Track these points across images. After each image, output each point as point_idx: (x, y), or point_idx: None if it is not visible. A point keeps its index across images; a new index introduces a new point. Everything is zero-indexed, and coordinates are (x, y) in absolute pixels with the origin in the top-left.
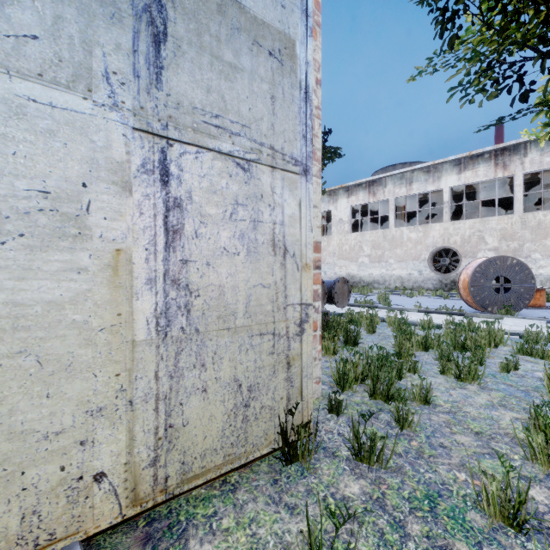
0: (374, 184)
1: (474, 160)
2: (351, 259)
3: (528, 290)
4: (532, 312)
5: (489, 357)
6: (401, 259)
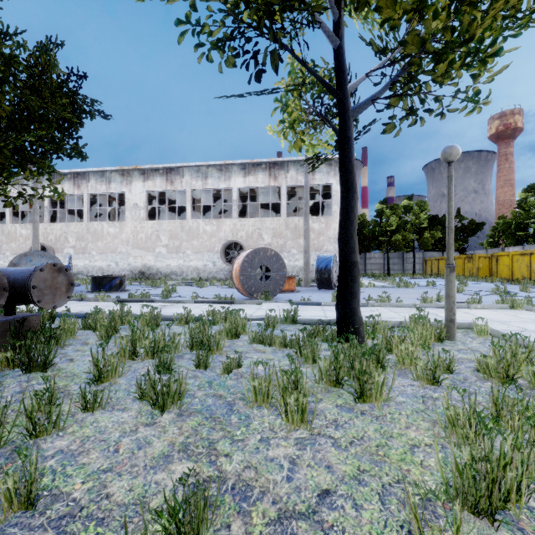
0: (172, 172)
1: (256, 167)
2: (148, 248)
3: (282, 277)
4: (286, 295)
5: (222, 353)
6: (198, 251)
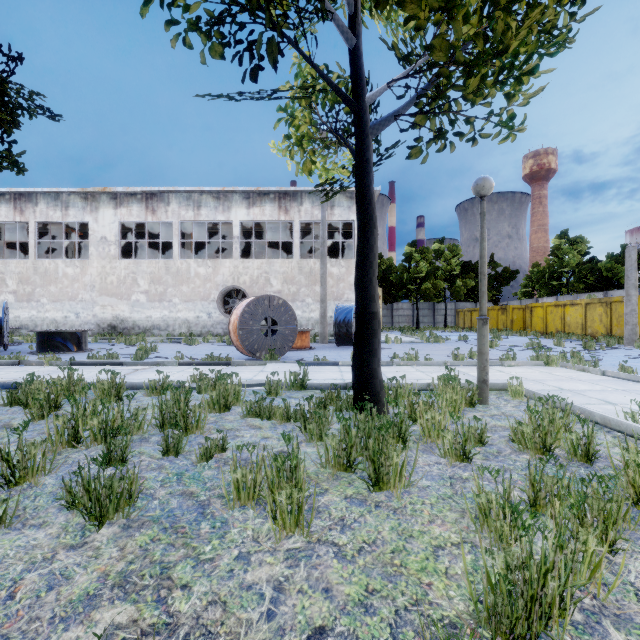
0: (153, 198)
1: (262, 197)
2: (121, 295)
3: (292, 331)
4: (298, 354)
5: (204, 432)
6: (188, 299)
